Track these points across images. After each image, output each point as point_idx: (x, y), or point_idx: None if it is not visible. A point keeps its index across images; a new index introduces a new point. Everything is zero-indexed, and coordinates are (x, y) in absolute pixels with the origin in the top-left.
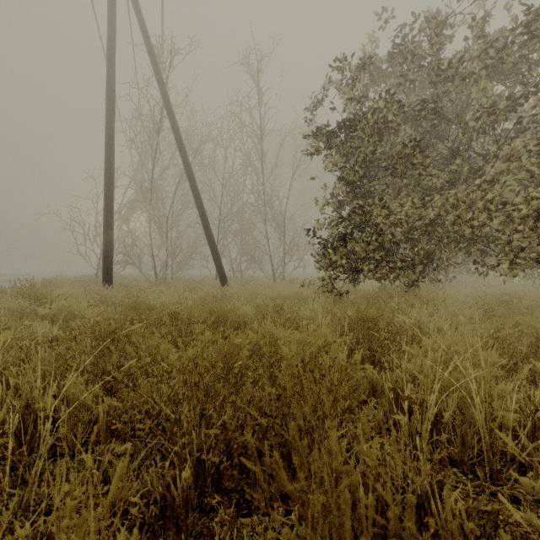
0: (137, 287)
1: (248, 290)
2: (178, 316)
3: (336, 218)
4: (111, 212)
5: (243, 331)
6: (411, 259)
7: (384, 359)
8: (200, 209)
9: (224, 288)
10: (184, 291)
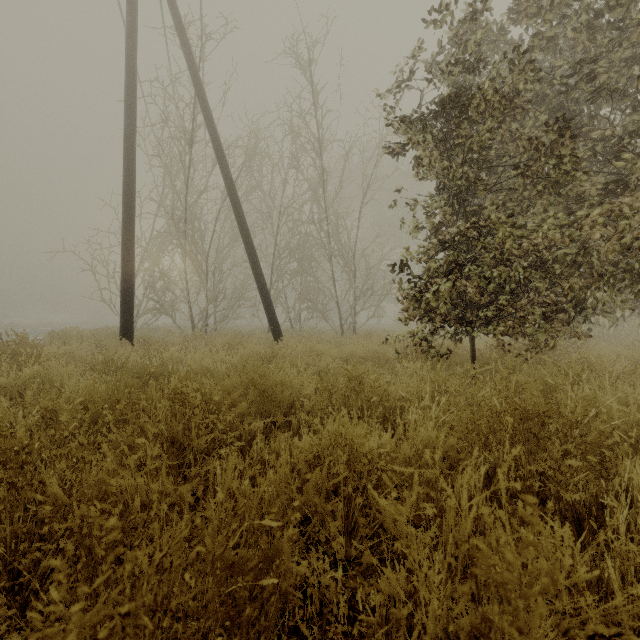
0: (159, 343)
1: (308, 349)
2: (186, 400)
3: (435, 244)
4: (131, 245)
5: (299, 415)
6: (552, 304)
7: (569, 498)
8: (246, 241)
9: (275, 345)
10: (223, 349)
